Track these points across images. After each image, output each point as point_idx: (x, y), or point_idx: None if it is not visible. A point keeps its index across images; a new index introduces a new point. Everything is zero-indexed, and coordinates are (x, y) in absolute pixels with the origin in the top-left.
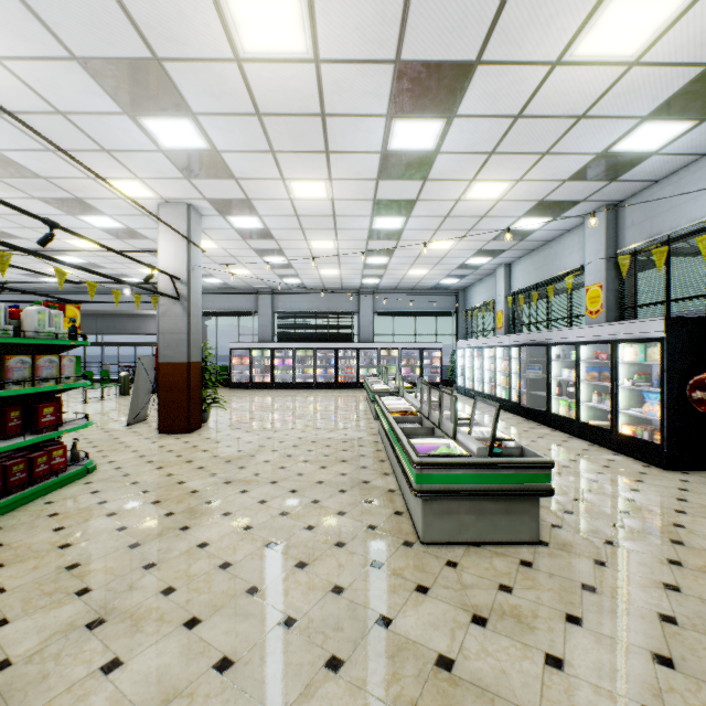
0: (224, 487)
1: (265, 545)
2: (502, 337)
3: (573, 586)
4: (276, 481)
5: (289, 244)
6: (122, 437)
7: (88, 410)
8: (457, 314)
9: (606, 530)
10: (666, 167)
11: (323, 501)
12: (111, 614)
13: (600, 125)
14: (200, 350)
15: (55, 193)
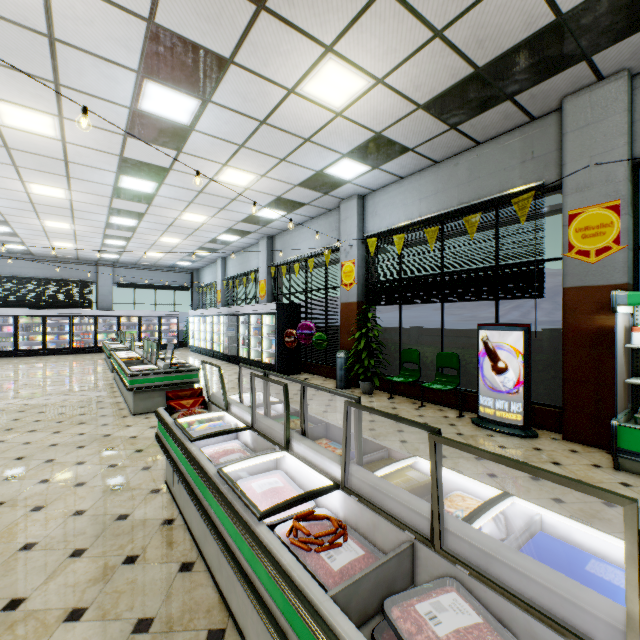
0: None
1: (28, 432)
2: (216, 309)
3: None
4: (24, 411)
5: (18, 219)
6: None
7: None
8: (192, 289)
9: None
10: (286, 226)
11: (68, 412)
12: None
13: (245, 204)
14: None
15: None
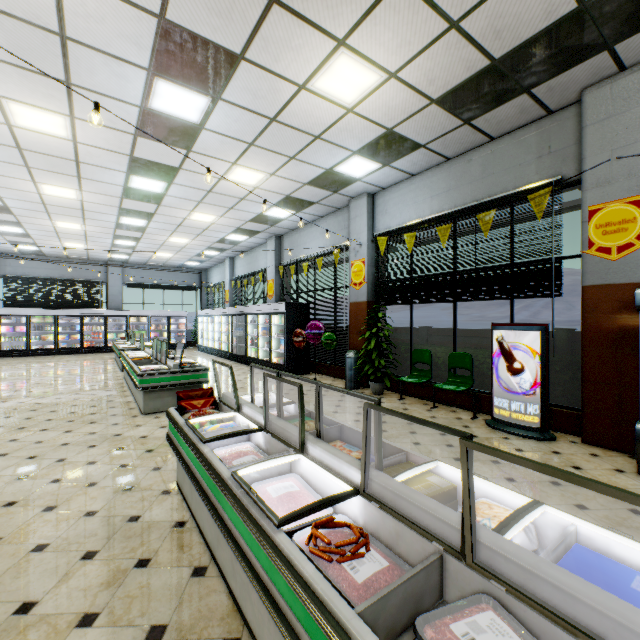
0: None
1: (40, 431)
2: (225, 308)
3: None
4: (36, 409)
5: (31, 220)
6: None
7: None
8: (201, 289)
9: None
10: (294, 225)
11: (79, 411)
12: None
13: (254, 204)
14: None
15: None
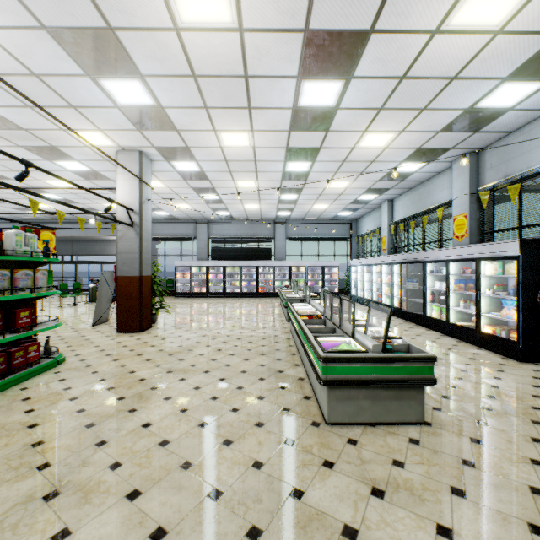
0: (166, 375)
1: (198, 425)
2: (387, 256)
3: (454, 461)
4: (208, 371)
5: (220, 184)
6: (88, 335)
7: (63, 314)
8: (350, 239)
9: (477, 412)
10: (519, 120)
11: (246, 387)
12: (65, 487)
13: (468, 85)
14: (149, 266)
15: (35, 142)
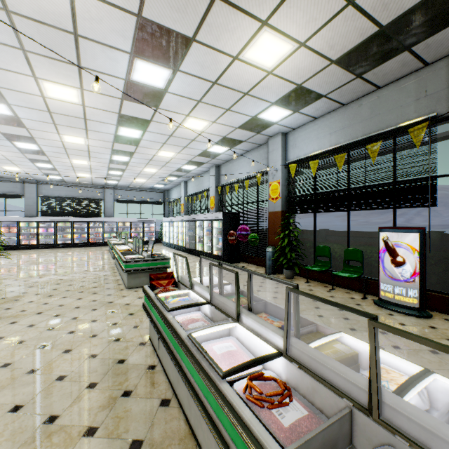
0: (30, 288)
1: (62, 298)
2: (181, 216)
3: None
4: (60, 283)
5: (57, 159)
6: None
7: None
8: (164, 203)
9: None
10: (228, 157)
11: (86, 285)
12: (2, 318)
13: (201, 143)
14: None
15: None
